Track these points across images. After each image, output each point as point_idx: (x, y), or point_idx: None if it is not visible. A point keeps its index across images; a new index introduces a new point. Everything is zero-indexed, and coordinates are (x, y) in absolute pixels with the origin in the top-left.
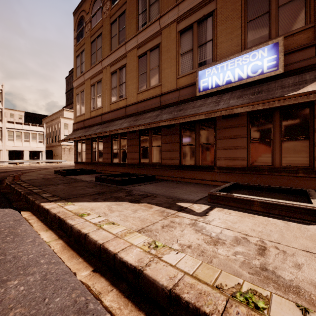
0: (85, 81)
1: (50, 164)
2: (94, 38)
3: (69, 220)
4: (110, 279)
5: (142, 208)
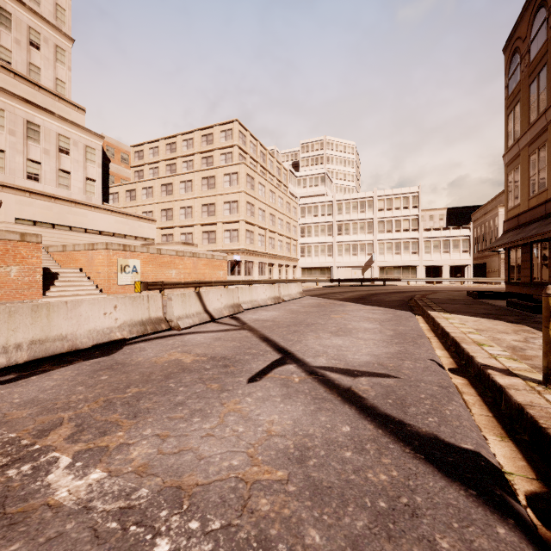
0: (520, 152)
1: (478, 285)
2: (534, 77)
3: (437, 319)
4: (439, 339)
5: (508, 325)
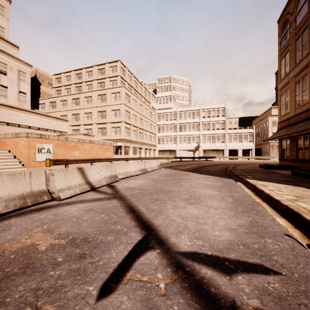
0: (289, 81)
1: (258, 160)
2: (299, 35)
3: (257, 186)
4: (268, 204)
5: None
